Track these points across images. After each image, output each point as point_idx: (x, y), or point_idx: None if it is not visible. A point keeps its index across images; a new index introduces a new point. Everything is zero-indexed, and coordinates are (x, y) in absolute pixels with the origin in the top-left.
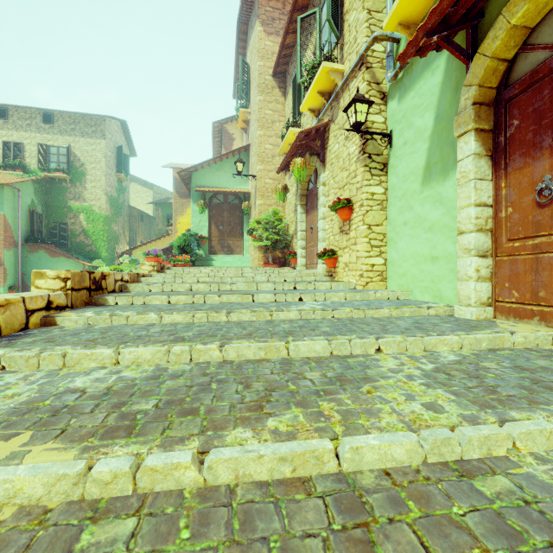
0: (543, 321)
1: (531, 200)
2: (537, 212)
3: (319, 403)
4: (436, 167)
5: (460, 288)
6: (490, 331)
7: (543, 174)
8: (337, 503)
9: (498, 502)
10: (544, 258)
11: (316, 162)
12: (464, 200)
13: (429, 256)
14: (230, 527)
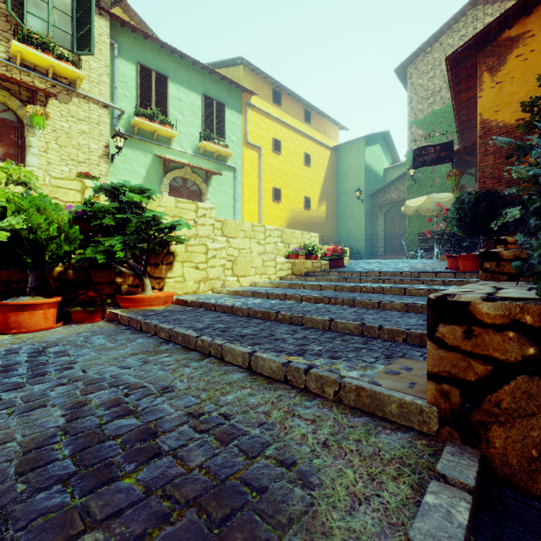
0: None
1: None
2: None
3: None
4: None
5: None
6: None
7: None
8: None
9: None
10: None
11: (20, 107)
12: None
13: None
14: None
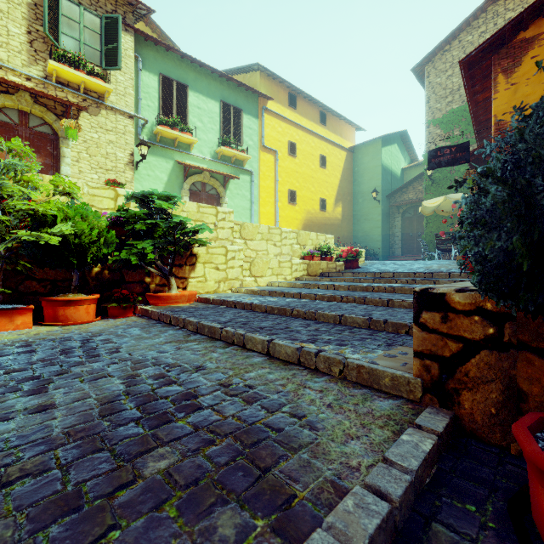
0: None
1: None
2: None
3: None
4: None
5: None
6: None
7: None
8: None
9: None
10: None
11: (56, 121)
12: None
13: None
14: None
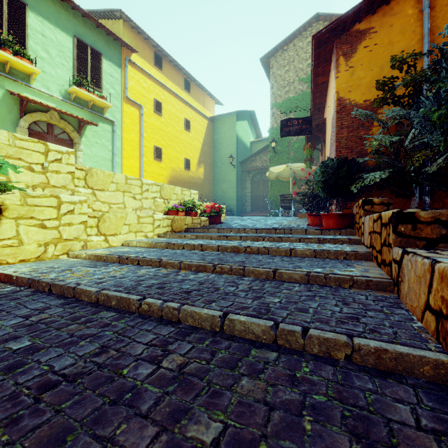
0: None
1: None
2: None
3: None
4: None
5: None
6: None
7: None
8: None
9: None
10: None
11: None
12: None
13: None
14: None
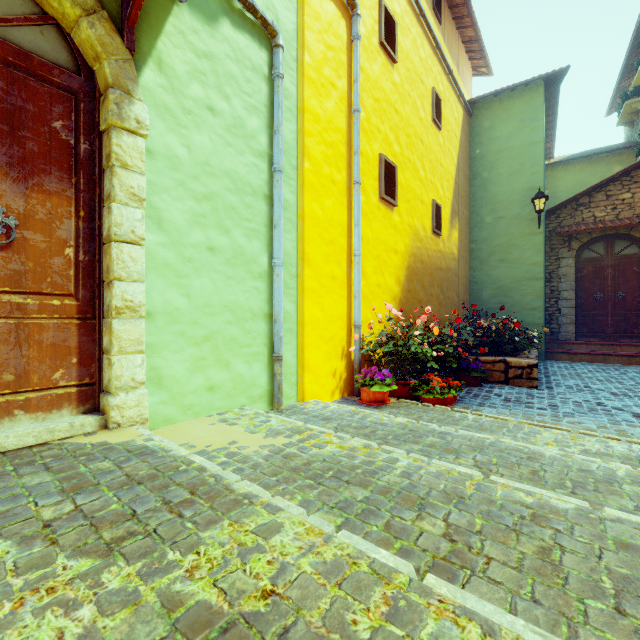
0: None
1: None
2: None
3: (368, 635)
4: None
5: None
6: None
7: None
8: (452, 580)
9: (345, 515)
10: None
11: None
12: None
13: None
14: (572, 630)
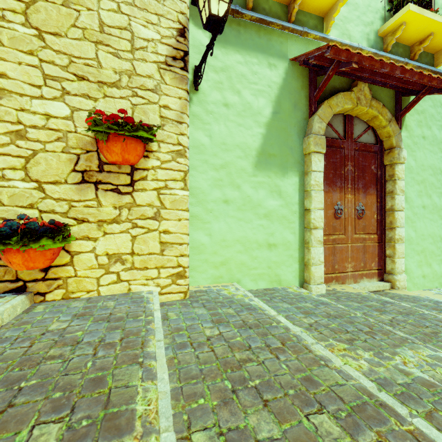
0: (337, 282)
1: (332, 213)
2: (334, 220)
3: None
4: (274, 159)
5: (315, 271)
6: (380, 297)
7: (337, 200)
8: None
9: None
10: (337, 247)
11: None
12: (318, 203)
13: (266, 242)
14: None
